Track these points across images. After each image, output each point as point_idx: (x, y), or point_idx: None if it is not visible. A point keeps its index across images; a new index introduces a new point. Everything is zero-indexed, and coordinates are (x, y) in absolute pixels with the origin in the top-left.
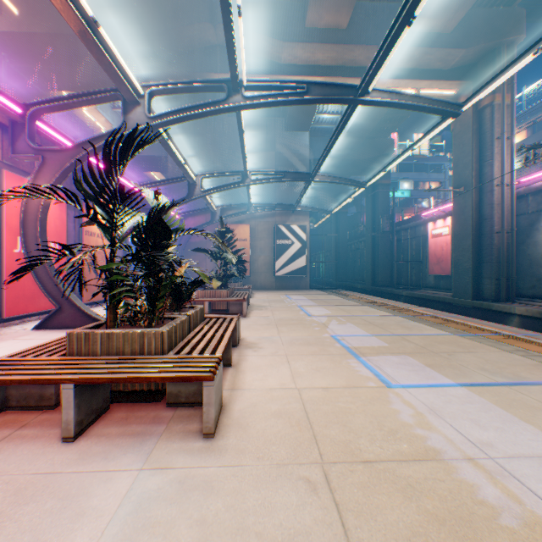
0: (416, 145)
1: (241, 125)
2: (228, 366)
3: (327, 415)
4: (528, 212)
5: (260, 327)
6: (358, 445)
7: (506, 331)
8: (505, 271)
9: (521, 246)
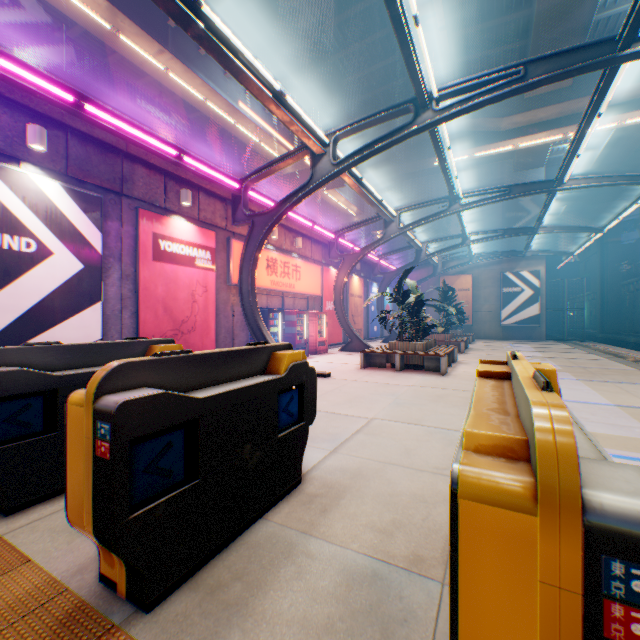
0: (639, 200)
1: (459, 214)
2: (448, 366)
3: None
4: None
5: (471, 358)
6: None
7: None
8: None
9: None
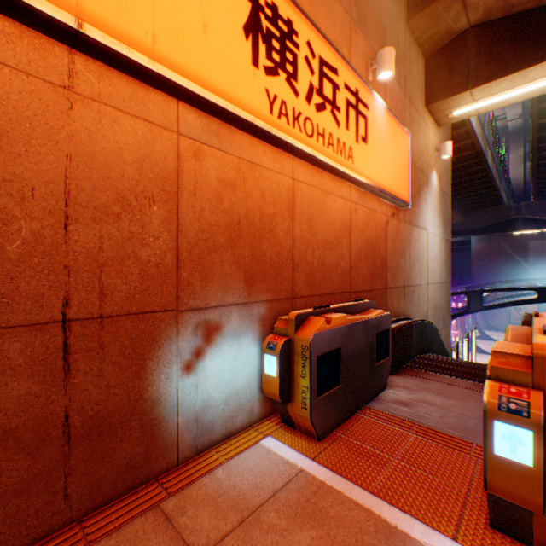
0: None
1: None
2: None
3: None
4: None
5: None
6: None
7: None
8: None
9: None
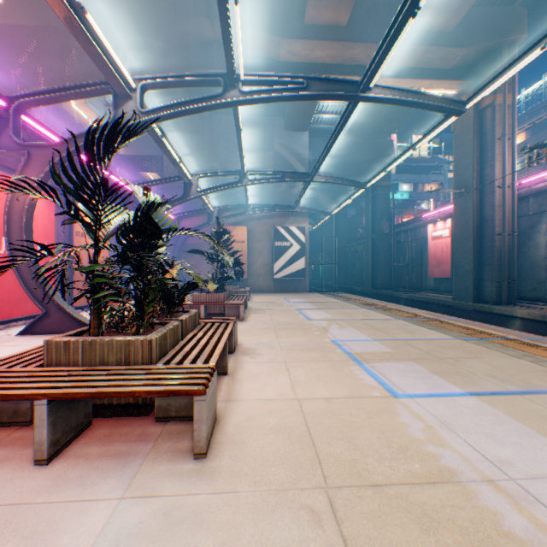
0: (418, 144)
1: (239, 122)
2: (223, 374)
3: (330, 430)
4: (529, 214)
5: (258, 331)
6: (366, 466)
7: (511, 335)
8: (506, 273)
9: (522, 249)
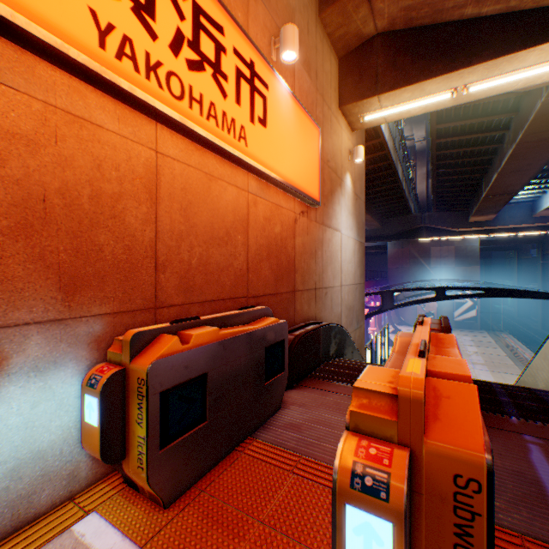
0: None
1: None
2: None
3: None
4: None
5: None
6: None
7: None
8: None
9: None
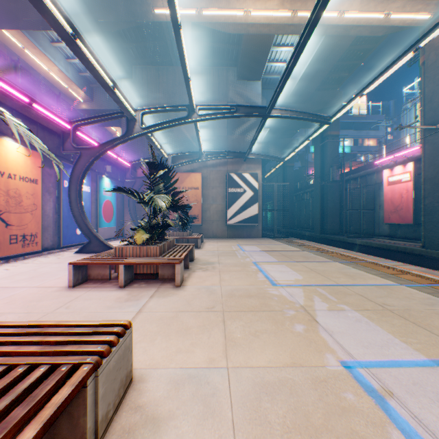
0: (424, 40)
1: (173, 3)
2: None
3: None
4: None
5: (193, 320)
6: None
7: None
8: None
9: None
